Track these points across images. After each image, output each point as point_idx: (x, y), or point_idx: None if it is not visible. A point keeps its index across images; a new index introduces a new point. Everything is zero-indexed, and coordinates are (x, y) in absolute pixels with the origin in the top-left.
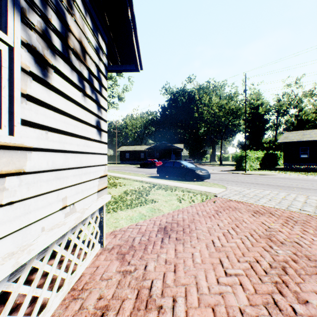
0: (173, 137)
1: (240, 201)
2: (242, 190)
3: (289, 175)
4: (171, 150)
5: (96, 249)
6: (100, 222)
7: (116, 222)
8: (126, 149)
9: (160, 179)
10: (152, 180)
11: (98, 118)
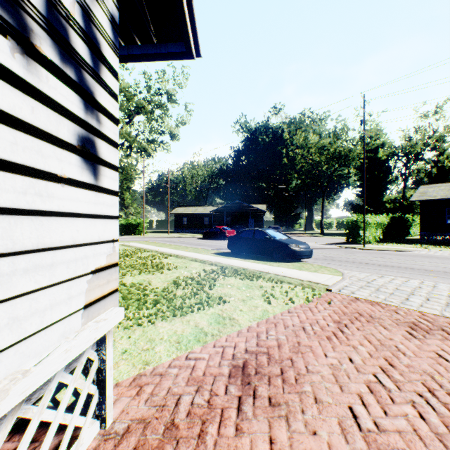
0: (251, 194)
1: (375, 301)
2: (372, 279)
3: (433, 251)
4: (248, 213)
5: (84, 441)
6: (99, 372)
7: (148, 349)
8: (183, 212)
9: (233, 257)
10: (220, 260)
11: (88, 131)
